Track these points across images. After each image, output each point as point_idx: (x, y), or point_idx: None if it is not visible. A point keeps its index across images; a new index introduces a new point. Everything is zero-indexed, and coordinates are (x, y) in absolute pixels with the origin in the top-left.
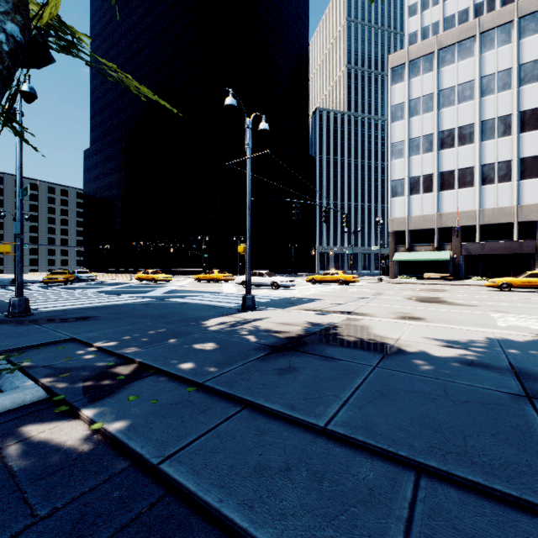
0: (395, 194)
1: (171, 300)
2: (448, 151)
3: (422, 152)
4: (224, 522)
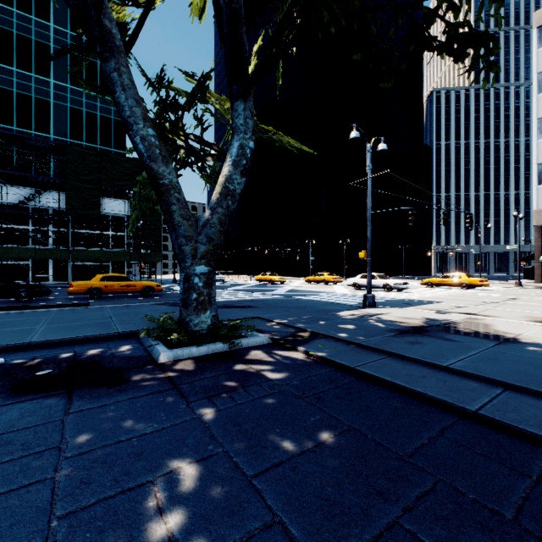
0: None
1: (297, 297)
2: None
3: None
4: (395, 386)
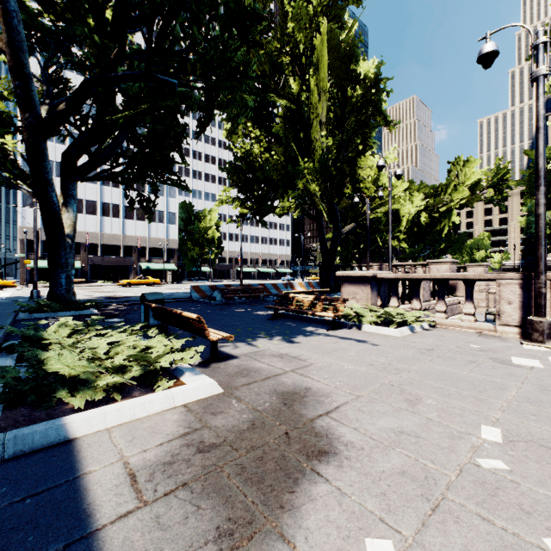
0: (27, 204)
1: None
2: (79, 183)
3: (56, 175)
4: None
